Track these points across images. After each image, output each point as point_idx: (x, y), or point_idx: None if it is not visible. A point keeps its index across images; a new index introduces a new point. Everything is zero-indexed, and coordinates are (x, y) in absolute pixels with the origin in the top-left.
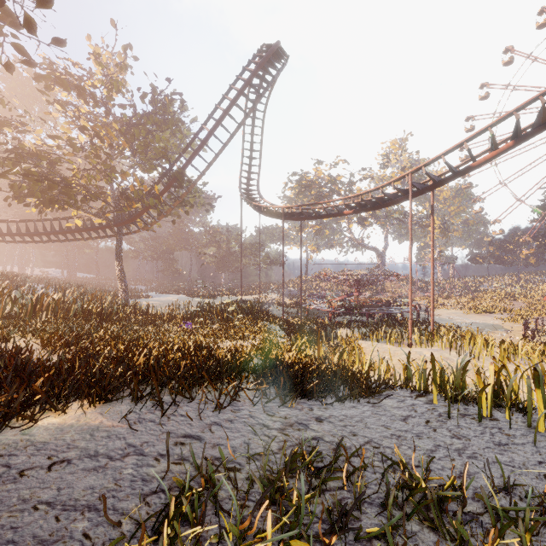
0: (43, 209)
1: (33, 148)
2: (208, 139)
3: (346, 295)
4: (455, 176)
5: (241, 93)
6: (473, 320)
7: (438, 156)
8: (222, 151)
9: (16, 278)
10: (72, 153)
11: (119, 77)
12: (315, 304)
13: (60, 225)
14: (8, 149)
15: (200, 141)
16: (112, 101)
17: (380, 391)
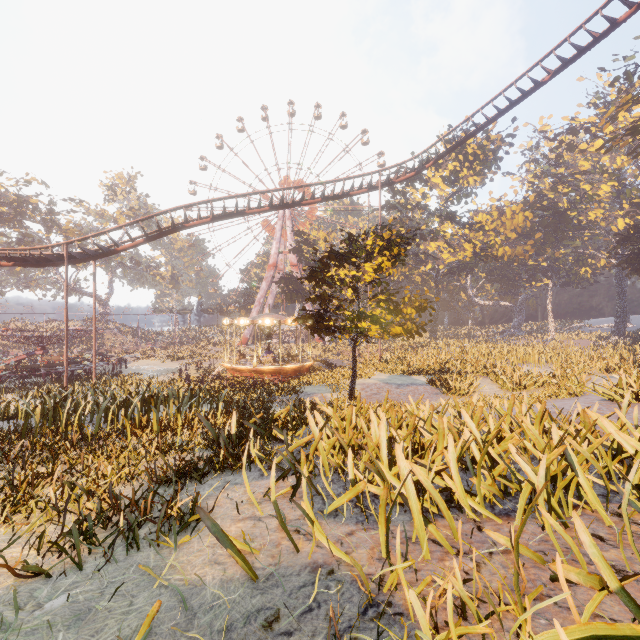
0: None
1: None
2: None
3: (26, 355)
4: (105, 254)
5: None
6: (163, 367)
7: (88, 236)
8: None
9: None
10: None
11: None
12: None
13: None
14: None
15: None
16: None
17: None
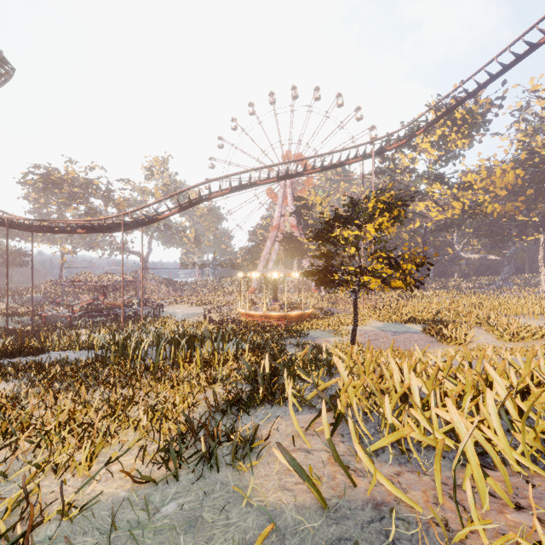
0: None
1: None
2: None
3: (93, 300)
4: (150, 222)
5: None
6: (190, 311)
7: (138, 208)
8: None
9: None
10: None
11: None
12: (56, 310)
13: None
14: None
15: None
16: None
17: (45, 351)
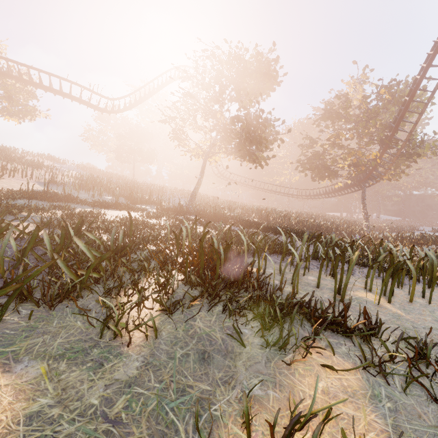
0: (323, 181)
1: (312, 155)
2: (407, 106)
3: None
4: None
5: (434, 55)
6: None
7: None
8: (425, 108)
9: (319, 216)
10: (330, 150)
11: (361, 89)
12: None
13: (338, 187)
14: (308, 158)
15: (402, 110)
16: (347, 113)
17: None
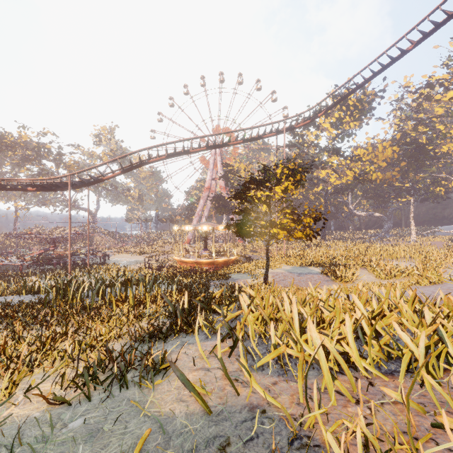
0: None
1: None
2: None
3: (44, 250)
4: (95, 182)
5: None
6: (133, 259)
7: (84, 170)
8: None
9: None
10: None
11: None
12: (8, 260)
13: None
14: None
15: None
16: None
17: None
